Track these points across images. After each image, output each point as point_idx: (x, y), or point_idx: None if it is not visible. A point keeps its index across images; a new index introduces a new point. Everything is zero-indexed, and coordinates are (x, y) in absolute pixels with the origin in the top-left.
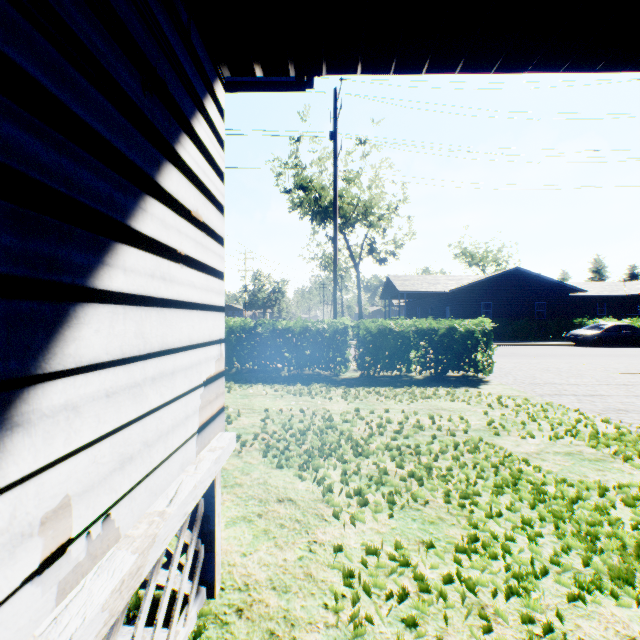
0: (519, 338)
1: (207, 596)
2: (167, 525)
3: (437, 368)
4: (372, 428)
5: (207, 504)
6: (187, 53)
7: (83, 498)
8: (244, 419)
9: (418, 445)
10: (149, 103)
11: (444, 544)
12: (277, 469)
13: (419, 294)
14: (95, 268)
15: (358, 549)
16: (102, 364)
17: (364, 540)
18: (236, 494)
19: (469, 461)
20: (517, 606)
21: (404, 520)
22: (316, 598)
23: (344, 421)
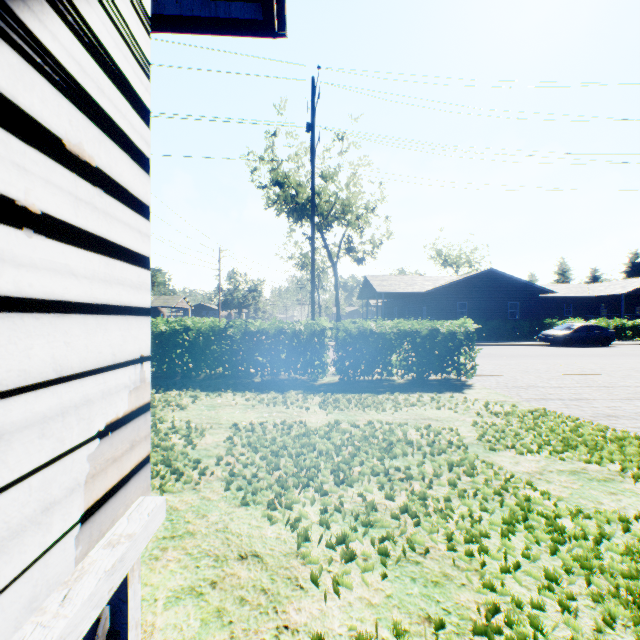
0: (493, 338)
1: None
2: None
3: (419, 372)
4: (355, 445)
5: (115, 614)
6: None
7: None
8: (207, 437)
9: (408, 467)
10: None
11: (456, 620)
12: (242, 507)
13: (396, 294)
14: None
15: (344, 637)
16: None
17: (352, 620)
18: (185, 549)
19: (468, 486)
20: None
21: (401, 581)
22: None
23: (323, 437)
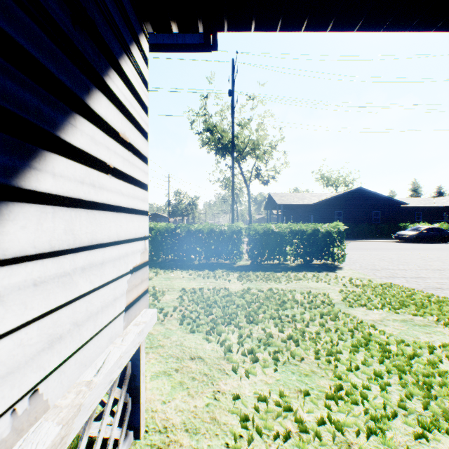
0: (361, 237)
1: (134, 438)
2: (93, 394)
3: (305, 258)
4: (260, 302)
5: (134, 366)
6: (115, 5)
7: (7, 379)
8: (166, 296)
9: (294, 315)
10: (79, 36)
11: (317, 392)
12: (190, 334)
13: (291, 206)
14: (21, 170)
15: (251, 397)
16: (29, 257)
17: (256, 390)
18: (159, 353)
19: (332, 327)
20: (376, 443)
21: (286, 373)
22: (219, 438)
23: (239, 297)
